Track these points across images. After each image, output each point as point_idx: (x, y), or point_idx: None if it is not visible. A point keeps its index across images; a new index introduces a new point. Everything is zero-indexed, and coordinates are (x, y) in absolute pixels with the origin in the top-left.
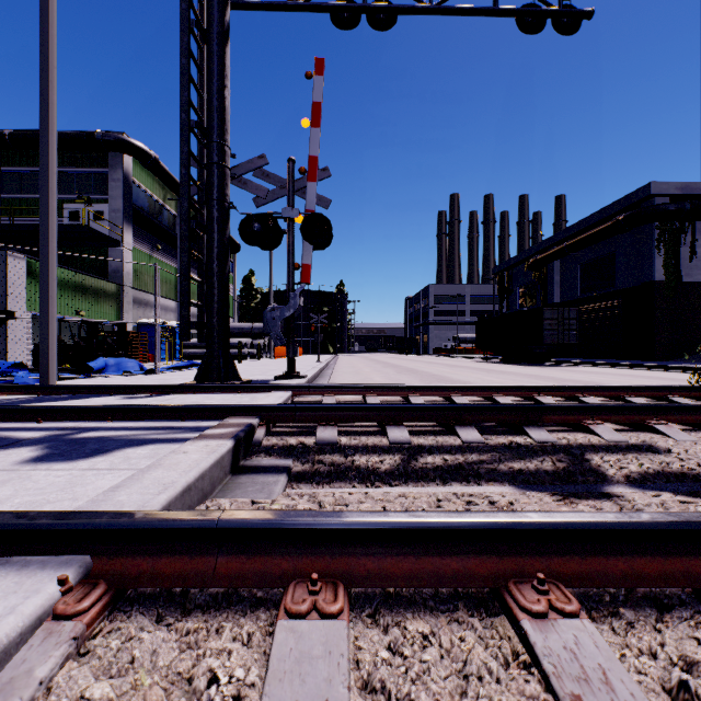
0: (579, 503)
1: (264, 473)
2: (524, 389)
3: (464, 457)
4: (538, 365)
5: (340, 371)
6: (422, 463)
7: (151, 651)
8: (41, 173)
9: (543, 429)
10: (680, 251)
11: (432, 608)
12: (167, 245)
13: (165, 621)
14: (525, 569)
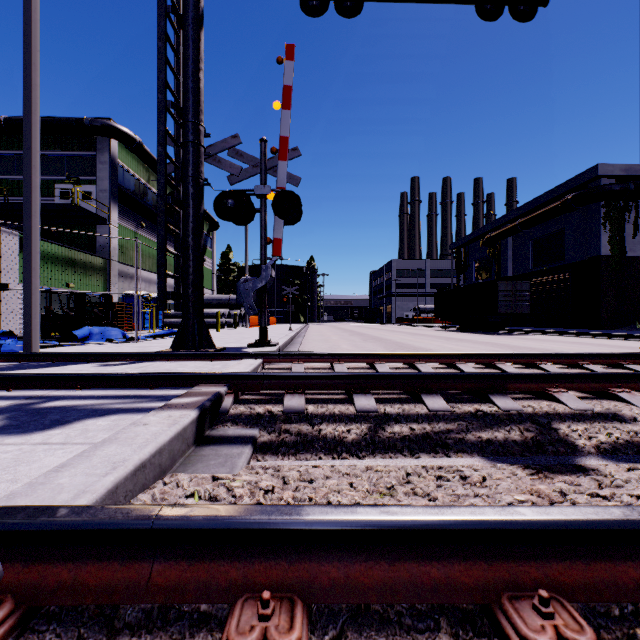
0: (556, 479)
1: (229, 444)
2: (484, 356)
3: (432, 426)
4: (493, 333)
5: (309, 339)
6: (389, 433)
7: None
8: (24, 151)
9: (509, 397)
10: (624, 228)
11: (409, 630)
12: (150, 223)
13: None
14: (519, 577)
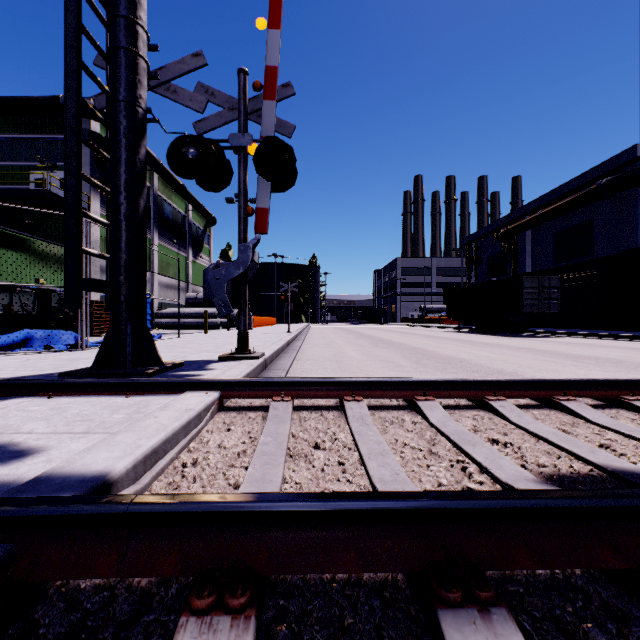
0: None
1: None
2: (602, 386)
3: None
4: (516, 335)
5: (310, 343)
6: None
7: None
8: None
9: None
10: None
11: None
12: None
13: None
14: None
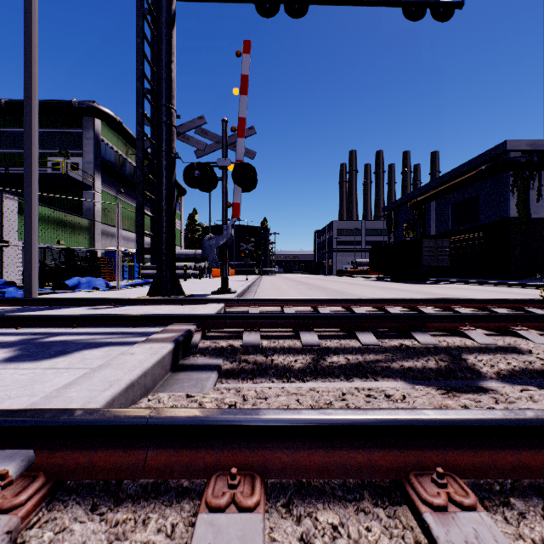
0: (461, 396)
1: (198, 371)
2: (409, 301)
3: (364, 357)
4: (418, 283)
5: (263, 288)
6: (329, 362)
7: (80, 543)
8: (25, 130)
9: (427, 334)
10: (529, 194)
11: (340, 498)
12: (128, 190)
13: (97, 512)
14: (423, 461)
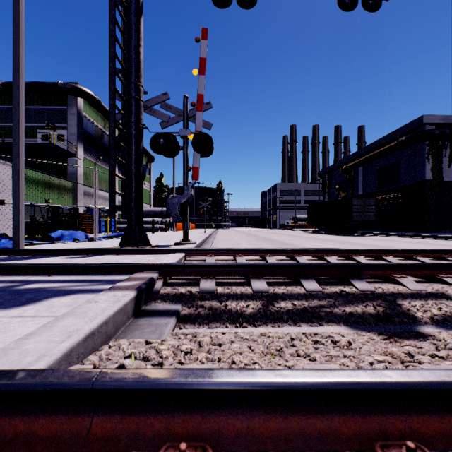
0: (404, 343)
1: (158, 316)
2: (344, 251)
3: (308, 302)
4: (349, 235)
5: (218, 239)
6: (277, 308)
7: None
8: (13, 104)
9: (364, 281)
10: (442, 160)
11: None
12: (106, 157)
13: None
14: (387, 428)
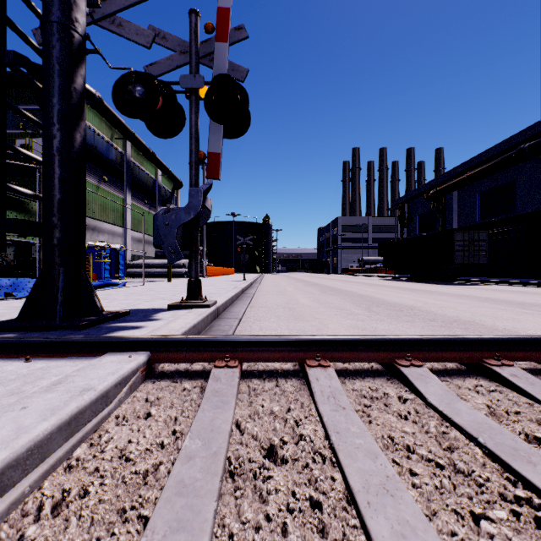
0: None
1: None
2: None
3: None
4: (447, 283)
5: (263, 291)
6: None
7: None
8: None
9: None
10: None
11: None
12: (114, 179)
13: None
14: None
